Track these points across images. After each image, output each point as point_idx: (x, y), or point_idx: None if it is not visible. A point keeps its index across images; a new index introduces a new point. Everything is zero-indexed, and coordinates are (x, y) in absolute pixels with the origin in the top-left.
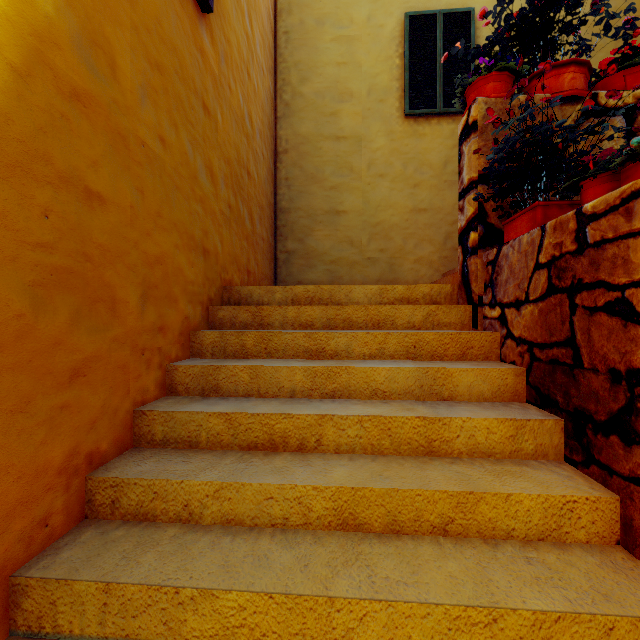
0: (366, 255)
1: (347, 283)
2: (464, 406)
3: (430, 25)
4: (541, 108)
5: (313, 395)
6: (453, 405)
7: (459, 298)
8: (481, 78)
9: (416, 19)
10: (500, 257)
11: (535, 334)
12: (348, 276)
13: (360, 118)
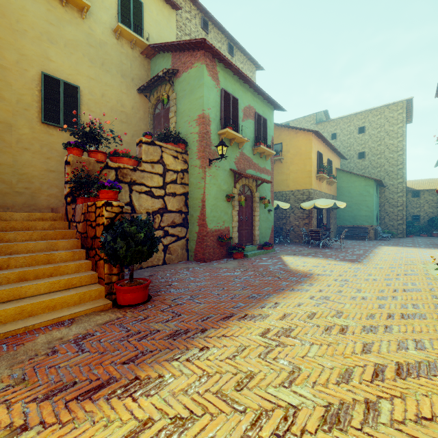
0: (15, 190)
1: (1, 204)
2: (61, 251)
3: (57, 84)
4: (92, 162)
5: (1, 255)
6: (57, 251)
7: (65, 218)
8: (72, 148)
9: (48, 77)
10: (76, 208)
11: (82, 230)
12: (2, 200)
13: (11, 114)
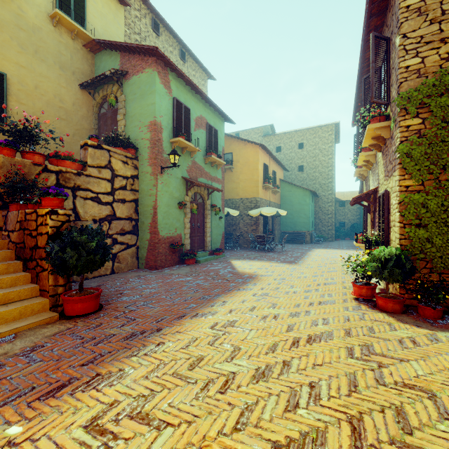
0: None
1: None
2: None
3: None
4: (27, 165)
5: None
6: None
7: None
8: (2, 147)
9: None
10: (8, 215)
11: (17, 240)
12: None
13: None
